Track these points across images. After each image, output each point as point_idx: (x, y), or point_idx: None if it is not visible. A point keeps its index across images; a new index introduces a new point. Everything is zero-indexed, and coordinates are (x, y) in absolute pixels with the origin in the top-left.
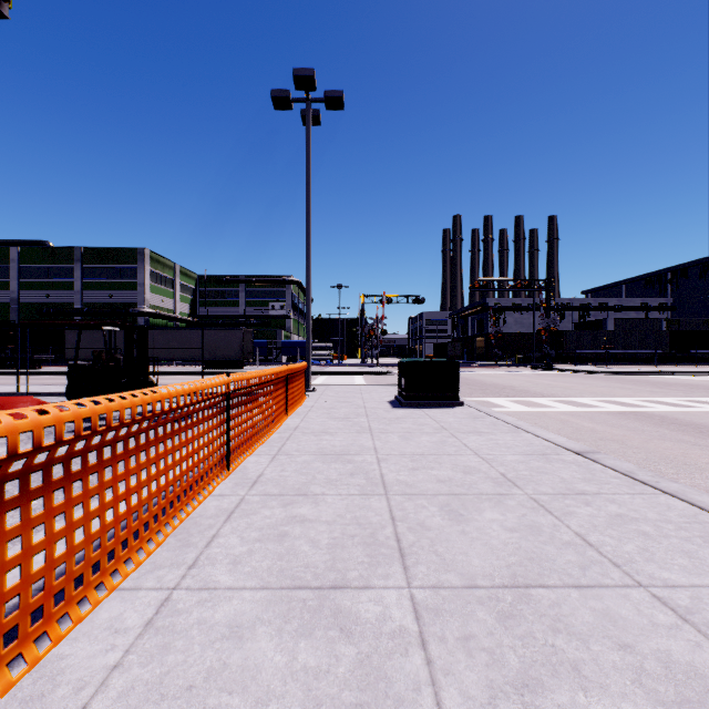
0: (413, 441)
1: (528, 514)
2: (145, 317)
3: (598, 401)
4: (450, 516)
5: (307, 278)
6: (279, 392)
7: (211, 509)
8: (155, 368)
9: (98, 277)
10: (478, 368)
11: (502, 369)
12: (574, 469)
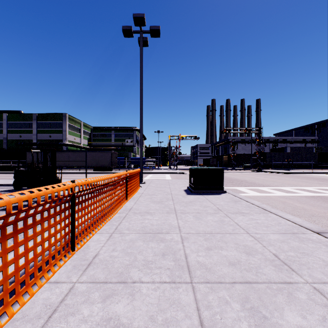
0: (203, 220)
1: (327, 317)
2: (66, 146)
3: (295, 189)
4: (255, 320)
5: (141, 124)
6: (121, 187)
7: (38, 304)
8: (70, 170)
9: (44, 127)
10: (225, 170)
11: (237, 171)
12: (325, 249)
